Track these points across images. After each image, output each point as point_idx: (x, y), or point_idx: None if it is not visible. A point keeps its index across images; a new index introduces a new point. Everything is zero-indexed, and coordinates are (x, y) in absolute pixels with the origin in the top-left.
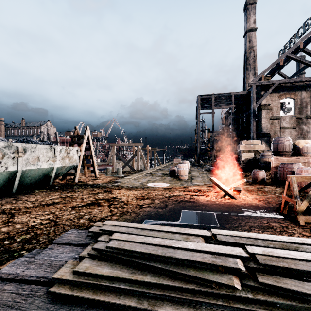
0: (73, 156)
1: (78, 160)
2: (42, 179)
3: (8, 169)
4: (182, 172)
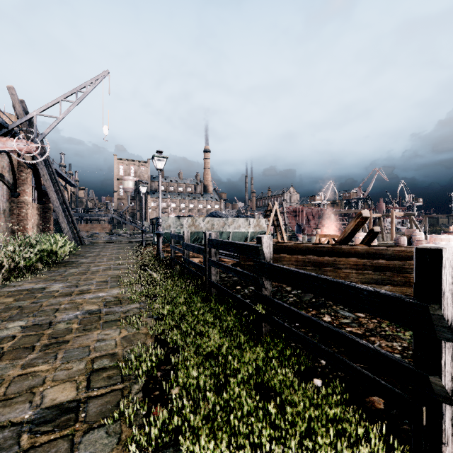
0: (262, 225)
1: (266, 227)
2: (244, 238)
3: (227, 230)
4: (357, 242)
